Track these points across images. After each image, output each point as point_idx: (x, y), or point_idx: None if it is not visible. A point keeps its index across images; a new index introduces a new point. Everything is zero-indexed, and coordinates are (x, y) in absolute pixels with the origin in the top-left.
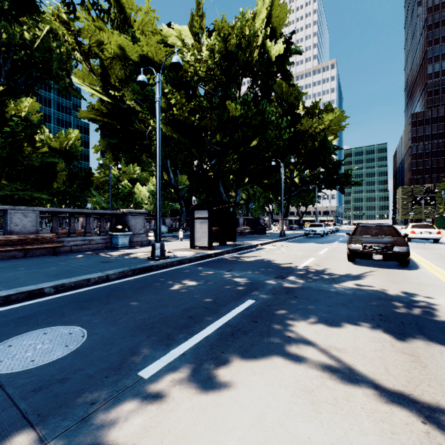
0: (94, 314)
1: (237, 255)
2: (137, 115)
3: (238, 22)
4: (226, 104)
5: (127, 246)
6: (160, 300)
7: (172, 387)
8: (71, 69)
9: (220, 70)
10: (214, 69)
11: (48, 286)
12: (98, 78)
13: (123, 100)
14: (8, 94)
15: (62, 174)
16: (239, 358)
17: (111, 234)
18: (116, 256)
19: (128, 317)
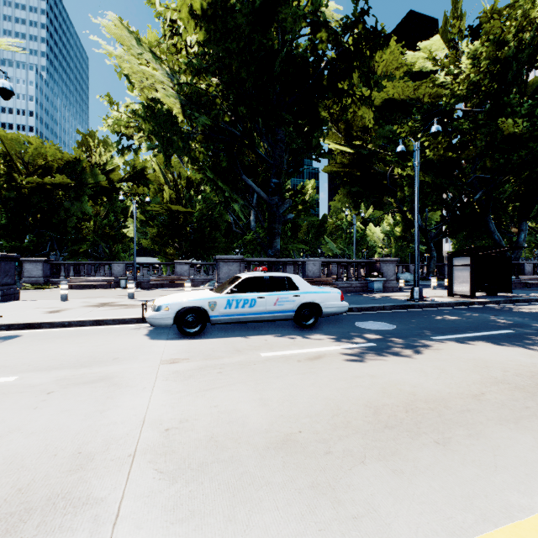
0: (391, 321)
1: (509, 306)
2: (376, 155)
3: (518, 12)
4: (498, 118)
5: (381, 290)
6: (430, 322)
7: (449, 342)
8: (324, 138)
9: (488, 80)
10: (479, 81)
11: (354, 307)
12: (343, 136)
13: (363, 146)
14: (286, 175)
15: (304, 224)
16: (489, 343)
17: (367, 280)
18: (377, 297)
19: (412, 324)
